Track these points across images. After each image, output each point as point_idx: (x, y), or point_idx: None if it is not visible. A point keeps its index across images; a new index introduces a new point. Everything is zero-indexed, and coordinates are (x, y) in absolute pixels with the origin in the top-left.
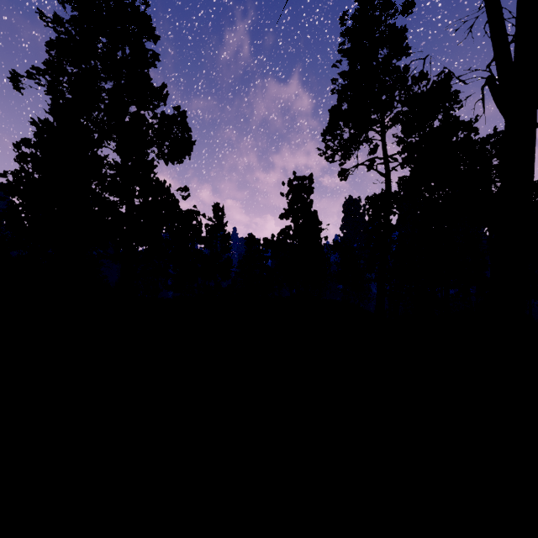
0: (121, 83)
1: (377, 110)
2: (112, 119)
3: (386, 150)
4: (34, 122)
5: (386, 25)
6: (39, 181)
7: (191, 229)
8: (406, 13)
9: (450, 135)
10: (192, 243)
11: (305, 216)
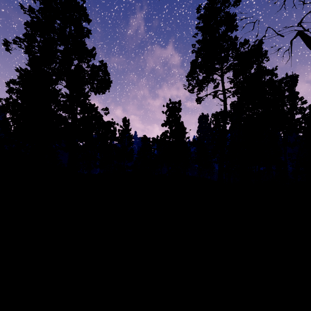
0: (68, 47)
1: (219, 62)
2: (63, 68)
3: (224, 85)
4: (17, 69)
5: (224, 12)
6: (21, 104)
7: (110, 132)
8: (236, 5)
9: (260, 78)
10: (110, 140)
11: (176, 125)
